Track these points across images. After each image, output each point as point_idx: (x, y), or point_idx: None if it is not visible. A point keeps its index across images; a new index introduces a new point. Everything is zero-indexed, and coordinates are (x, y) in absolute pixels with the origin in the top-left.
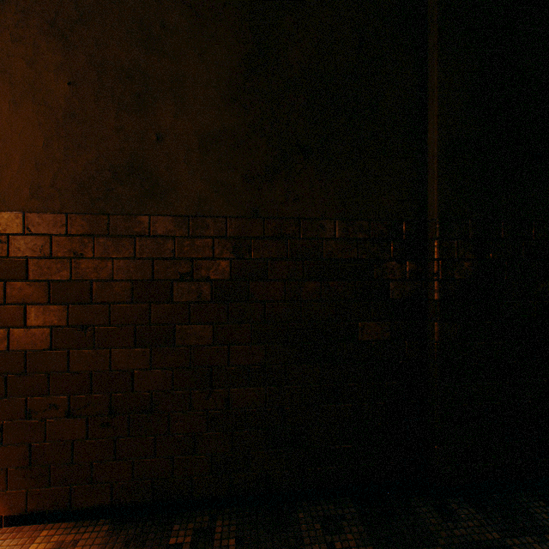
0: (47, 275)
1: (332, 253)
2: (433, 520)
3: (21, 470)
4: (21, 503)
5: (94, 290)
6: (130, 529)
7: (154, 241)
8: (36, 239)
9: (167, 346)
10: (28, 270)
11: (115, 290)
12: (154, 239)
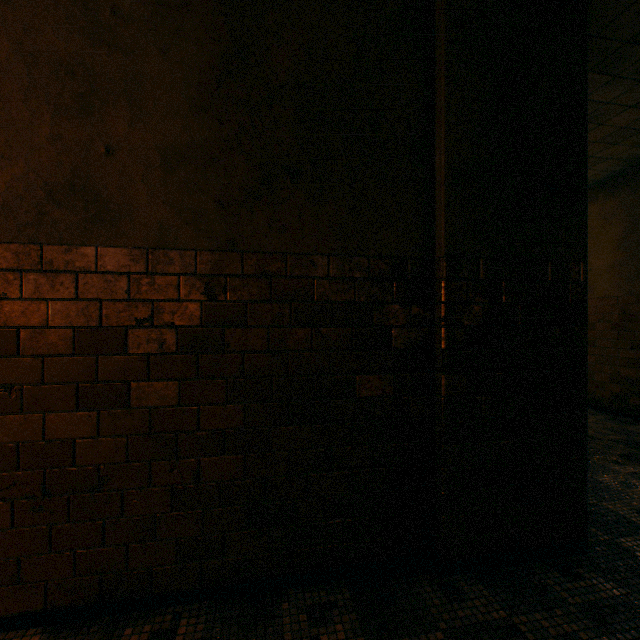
0: None
1: (325, 295)
2: (437, 601)
3: None
4: None
5: (22, 339)
6: (68, 638)
7: (103, 278)
8: None
9: (120, 409)
10: None
11: (50, 339)
12: (103, 276)
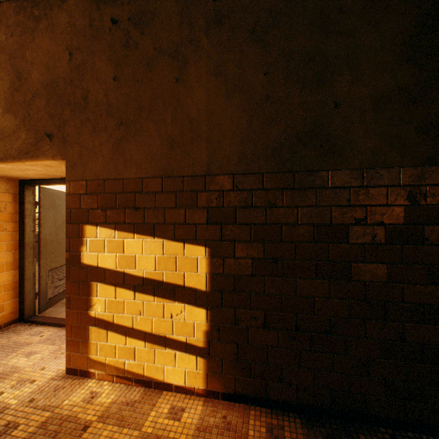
0: (249, 220)
1: None
2: None
3: (231, 361)
4: (231, 385)
5: (283, 231)
6: (320, 427)
7: (332, 191)
8: (241, 193)
9: (343, 280)
10: (236, 216)
11: (299, 232)
12: (332, 190)
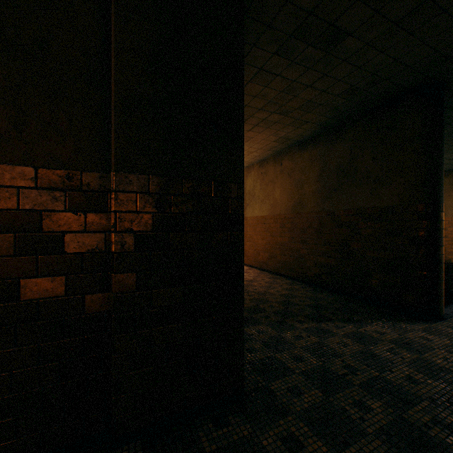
0: None
1: None
2: None
3: None
4: None
5: None
6: None
7: None
8: None
9: None
10: None
11: None
12: None
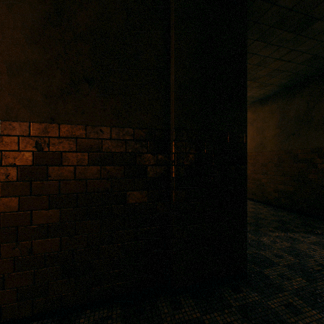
0: None
1: (109, 148)
2: (166, 310)
3: None
4: None
5: None
6: None
7: None
8: None
9: None
10: None
11: None
12: None
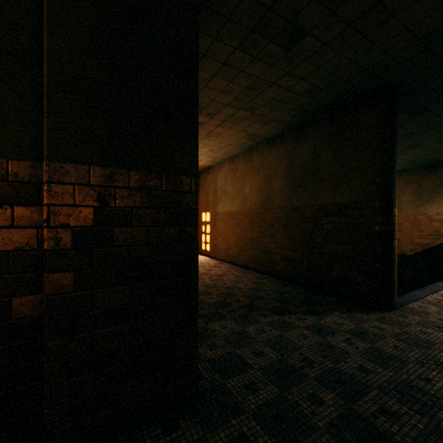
0: None
1: None
2: None
3: None
4: None
5: None
6: None
7: None
8: None
9: None
10: None
11: None
12: None
